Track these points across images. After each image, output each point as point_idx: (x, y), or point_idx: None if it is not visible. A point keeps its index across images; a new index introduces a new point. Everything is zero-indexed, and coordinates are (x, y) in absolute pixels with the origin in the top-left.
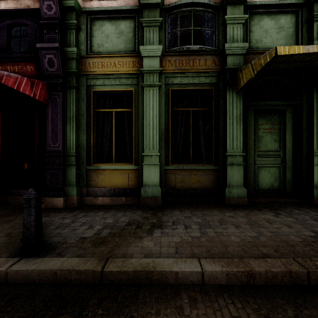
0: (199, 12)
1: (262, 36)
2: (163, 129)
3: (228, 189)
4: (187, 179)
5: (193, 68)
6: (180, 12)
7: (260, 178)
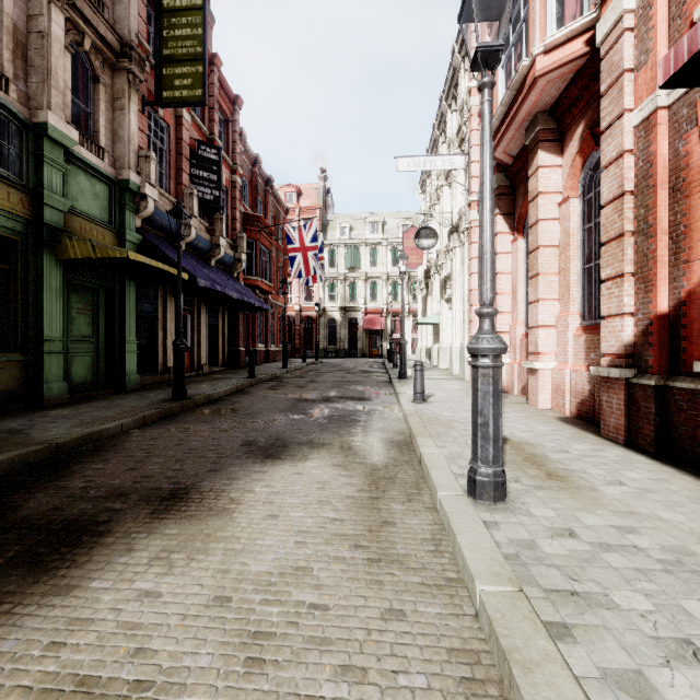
0: (0, 115)
1: (79, 194)
2: None
3: (48, 385)
4: None
5: None
6: None
7: (73, 371)
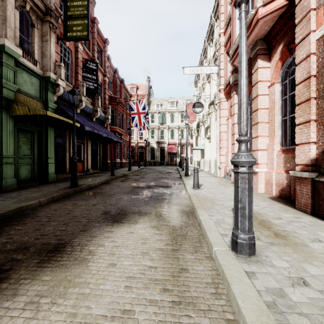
0: None
1: (23, 83)
2: None
3: (5, 180)
4: None
5: None
6: None
7: (20, 172)
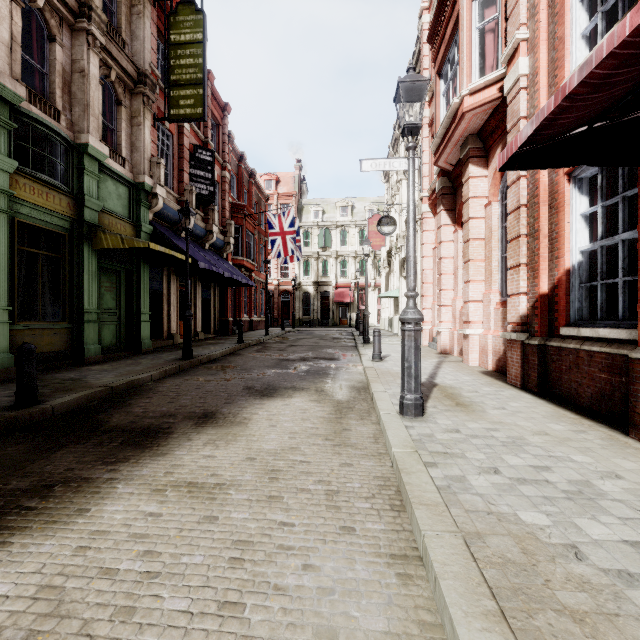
0: (55, 140)
1: (107, 196)
2: (8, 273)
3: (87, 347)
4: (39, 341)
5: (47, 204)
6: (33, 125)
7: (103, 336)
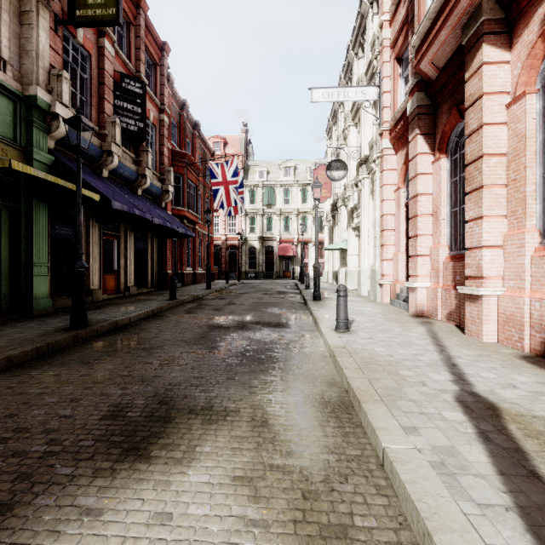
0: None
1: None
2: None
3: None
4: None
5: None
6: None
7: None
